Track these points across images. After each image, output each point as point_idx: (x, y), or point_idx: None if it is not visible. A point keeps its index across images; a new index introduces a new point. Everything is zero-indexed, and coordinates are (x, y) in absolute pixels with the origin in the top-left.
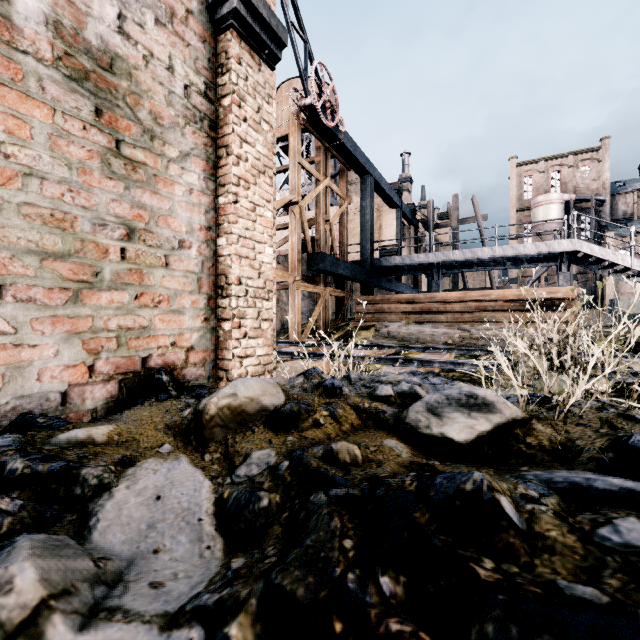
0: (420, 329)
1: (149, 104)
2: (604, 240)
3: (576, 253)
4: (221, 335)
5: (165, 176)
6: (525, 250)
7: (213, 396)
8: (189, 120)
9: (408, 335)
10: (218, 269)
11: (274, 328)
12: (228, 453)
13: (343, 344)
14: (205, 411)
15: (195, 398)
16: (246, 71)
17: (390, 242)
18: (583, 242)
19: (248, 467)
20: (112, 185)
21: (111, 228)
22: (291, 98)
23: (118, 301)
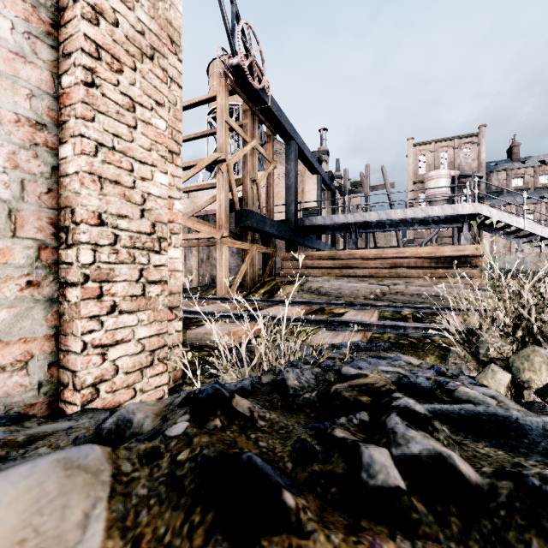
0: (343, 284)
1: None
2: None
3: (474, 216)
4: (65, 310)
5: None
6: (433, 212)
7: None
8: None
9: (331, 290)
10: (61, 198)
11: (180, 291)
12: None
13: (270, 300)
14: None
15: None
16: None
17: (311, 205)
18: (483, 206)
19: None
20: None
21: None
22: (218, 56)
23: None
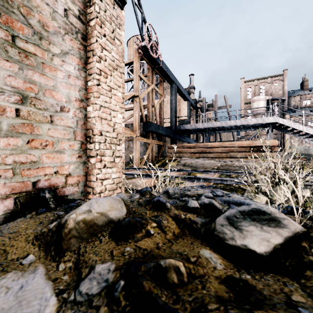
0: (200, 161)
1: (38, 16)
2: (285, 118)
3: (275, 123)
4: (89, 166)
5: (50, 64)
6: (251, 122)
7: (73, 212)
8: (68, 31)
9: (194, 164)
10: (87, 126)
11: (123, 161)
12: (79, 262)
13: (161, 169)
14: (65, 225)
15: (64, 211)
16: (105, 6)
17: (184, 118)
18: (279, 118)
19: (90, 283)
20: (8, 65)
21: (8, 94)
22: (134, 42)
23: (13, 144)
